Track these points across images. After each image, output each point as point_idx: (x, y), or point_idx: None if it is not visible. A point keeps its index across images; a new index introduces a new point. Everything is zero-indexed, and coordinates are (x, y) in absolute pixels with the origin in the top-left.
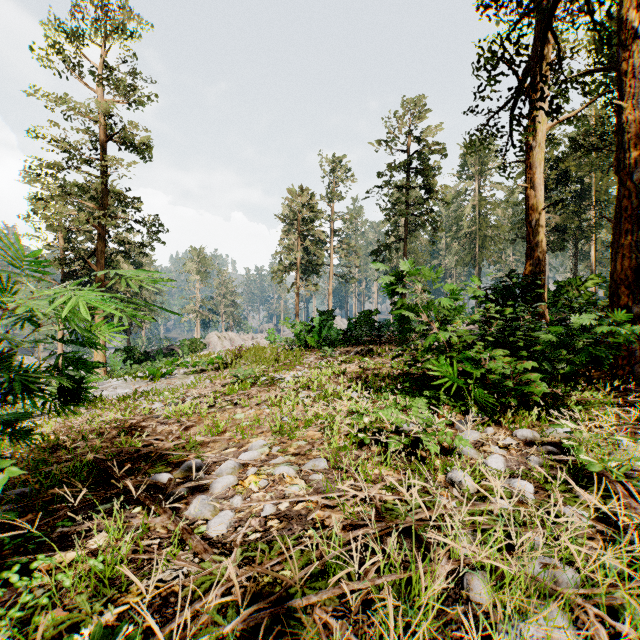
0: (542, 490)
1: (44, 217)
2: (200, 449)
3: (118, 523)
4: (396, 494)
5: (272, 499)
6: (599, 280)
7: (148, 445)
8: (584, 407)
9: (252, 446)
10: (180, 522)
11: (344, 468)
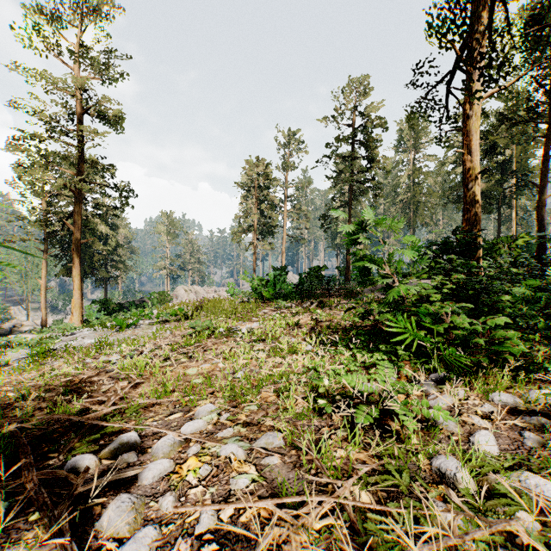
0: None
1: (24, 181)
2: (142, 414)
3: (2, 542)
4: (373, 493)
5: (213, 499)
6: (529, 238)
7: (86, 409)
8: None
9: (199, 412)
10: None
11: (304, 451)
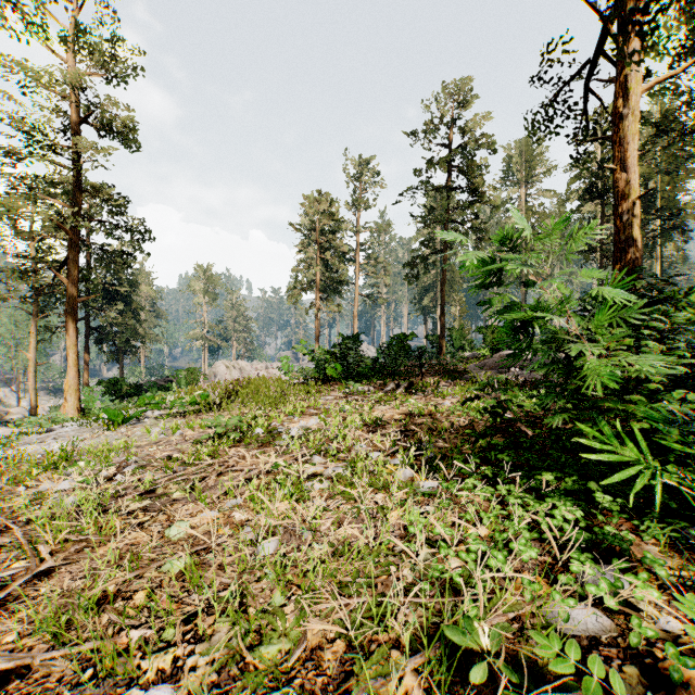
0: None
1: None
2: None
3: None
4: None
5: None
6: None
7: None
8: None
9: None
10: None
11: None
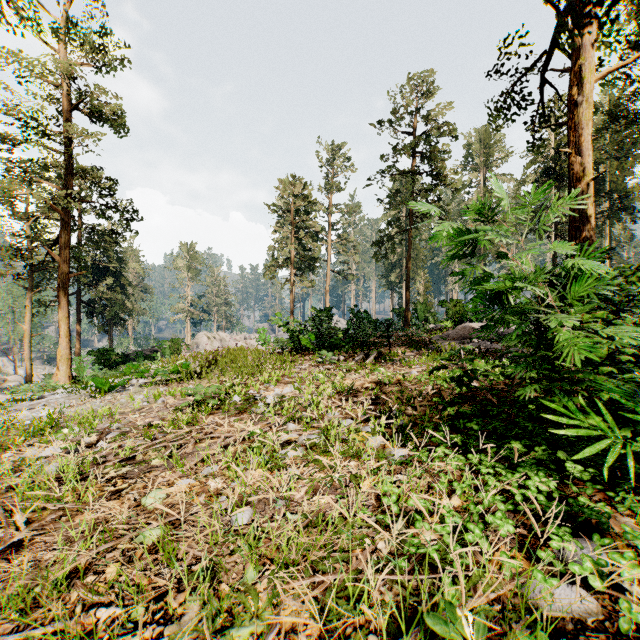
0: None
1: None
2: None
3: None
4: None
5: None
6: None
7: None
8: None
9: None
10: None
11: None
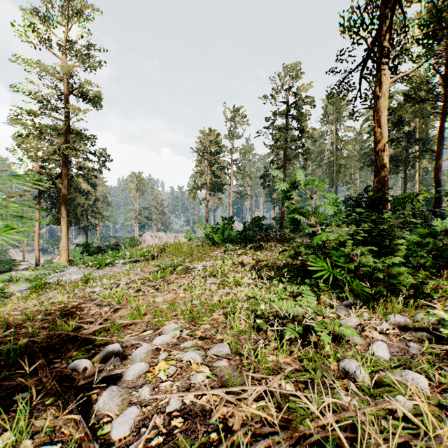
0: (432, 382)
1: (22, 149)
2: (122, 331)
3: (27, 418)
4: (295, 385)
5: (178, 390)
6: (427, 194)
7: (79, 327)
8: (439, 294)
9: (166, 329)
10: (76, 434)
11: (245, 356)
